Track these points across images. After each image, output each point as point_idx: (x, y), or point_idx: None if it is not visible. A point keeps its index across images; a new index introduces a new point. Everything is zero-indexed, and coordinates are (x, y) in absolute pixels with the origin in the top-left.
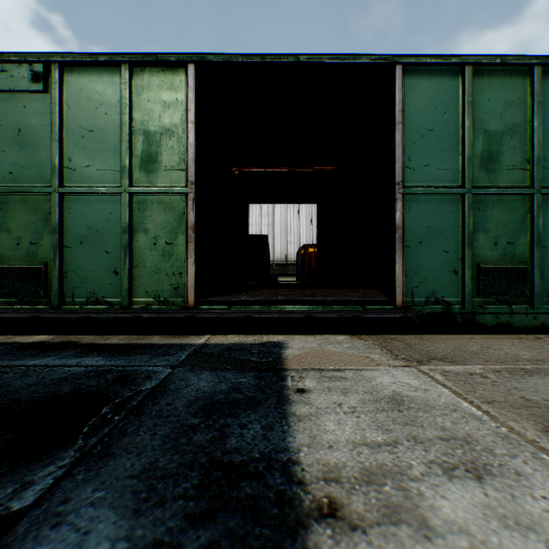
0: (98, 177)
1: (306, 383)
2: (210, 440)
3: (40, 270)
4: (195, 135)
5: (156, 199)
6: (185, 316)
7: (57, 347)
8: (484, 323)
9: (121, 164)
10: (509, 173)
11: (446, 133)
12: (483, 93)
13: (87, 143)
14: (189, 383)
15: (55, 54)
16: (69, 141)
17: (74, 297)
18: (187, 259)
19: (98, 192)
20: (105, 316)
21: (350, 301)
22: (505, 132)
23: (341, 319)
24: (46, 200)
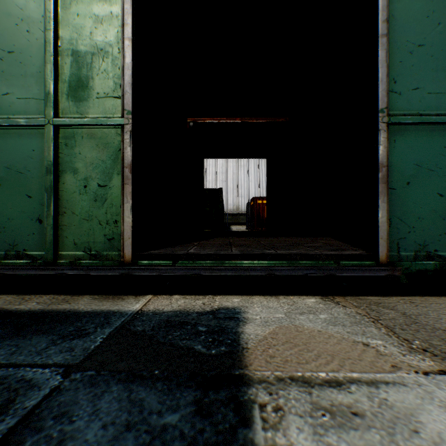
0: (18, 107)
1: (292, 436)
2: None
3: None
4: (132, 56)
5: (87, 133)
6: (120, 273)
7: None
8: None
9: (45, 91)
10: None
11: (440, 49)
12: None
13: (5, 67)
14: (66, 432)
15: None
16: None
17: None
18: (123, 204)
19: (17, 124)
20: (24, 273)
21: (320, 255)
22: None
23: (310, 277)
24: None
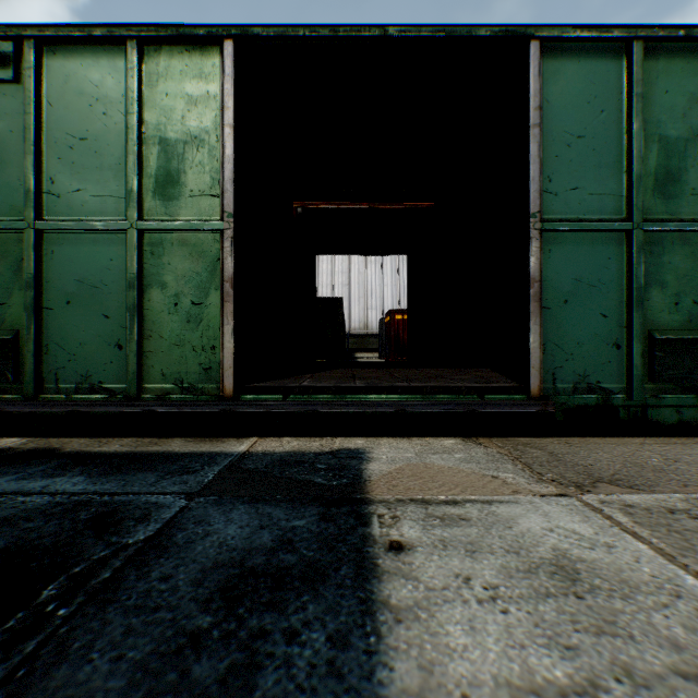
0: (93, 206)
1: (404, 531)
2: (224, 677)
3: (8, 343)
4: (234, 145)
5: (178, 239)
6: (220, 410)
7: (23, 459)
8: (659, 421)
9: (126, 187)
10: (696, 200)
11: (603, 141)
12: (658, 83)
13: (76, 157)
14: (209, 530)
15: (30, 27)
16: (51, 155)
17: (58, 382)
18: (223, 326)
19: (92, 228)
20: (103, 410)
21: (462, 388)
22: (691, 139)
23: (449, 415)
24: (18, 240)
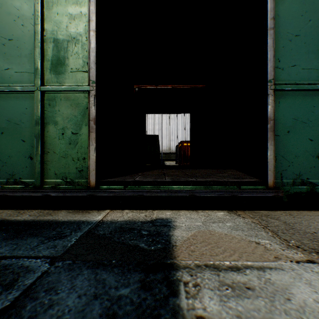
0: (16, 78)
1: (206, 302)
2: None
3: None
4: (96, 42)
5: (64, 96)
6: (87, 194)
7: None
8: None
9: (35, 67)
10: None
11: (310, 38)
12: None
13: (7, 50)
14: (53, 300)
15: None
16: None
17: None
18: (89, 146)
19: (15, 90)
20: (20, 194)
21: (227, 182)
22: None
23: (220, 197)
24: None
